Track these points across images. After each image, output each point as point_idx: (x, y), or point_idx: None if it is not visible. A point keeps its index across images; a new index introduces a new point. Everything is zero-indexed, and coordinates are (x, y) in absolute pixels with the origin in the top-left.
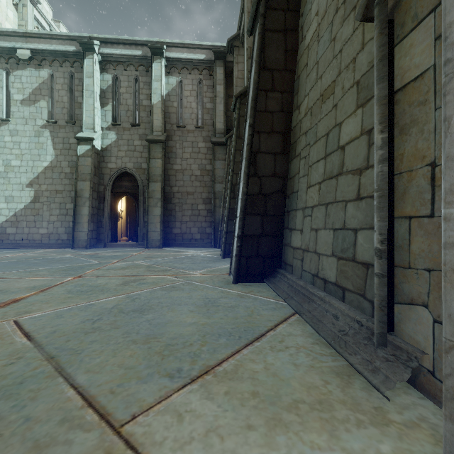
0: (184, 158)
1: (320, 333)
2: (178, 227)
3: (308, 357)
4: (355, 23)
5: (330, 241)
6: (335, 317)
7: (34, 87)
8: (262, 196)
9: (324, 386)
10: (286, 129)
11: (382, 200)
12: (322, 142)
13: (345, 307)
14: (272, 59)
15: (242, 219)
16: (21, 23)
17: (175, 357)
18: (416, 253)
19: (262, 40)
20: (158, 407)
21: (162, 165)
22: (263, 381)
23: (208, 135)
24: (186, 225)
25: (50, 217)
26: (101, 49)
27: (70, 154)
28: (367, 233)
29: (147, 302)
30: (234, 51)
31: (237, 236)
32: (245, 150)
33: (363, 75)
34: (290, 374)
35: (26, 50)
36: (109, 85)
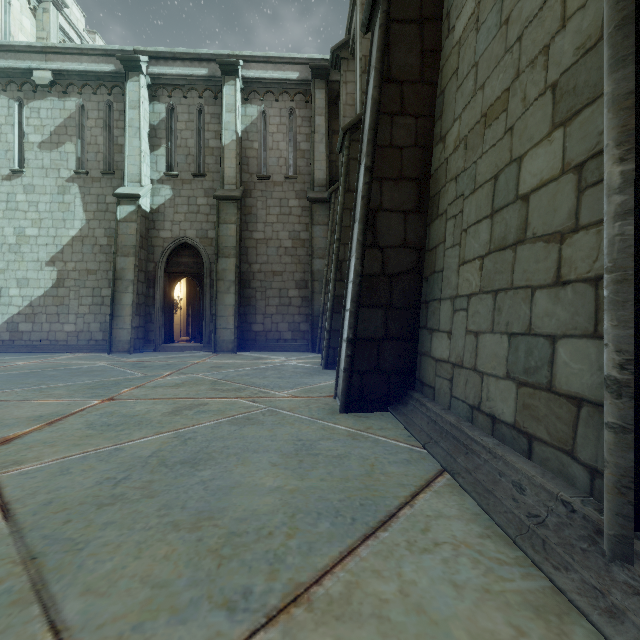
0: (269, 222)
1: (492, 515)
2: (260, 322)
3: (476, 568)
4: None
5: (502, 353)
6: (517, 487)
7: (57, 124)
8: (385, 277)
9: None
10: (423, 174)
11: (623, 288)
12: (486, 191)
13: (536, 470)
14: (400, 66)
15: (354, 314)
16: (41, 35)
17: (241, 563)
18: None
19: (386, 35)
20: None
21: (237, 233)
22: (399, 626)
23: (304, 188)
24: (271, 320)
25: (78, 308)
26: (151, 67)
27: (107, 218)
28: (577, 343)
29: (205, 446)
30: (341, 65)
31: (346, 340)
32: (358, 208)
33: (565, 71)
34: (448, 608)
35: (46, 71)
36: (162, 119)
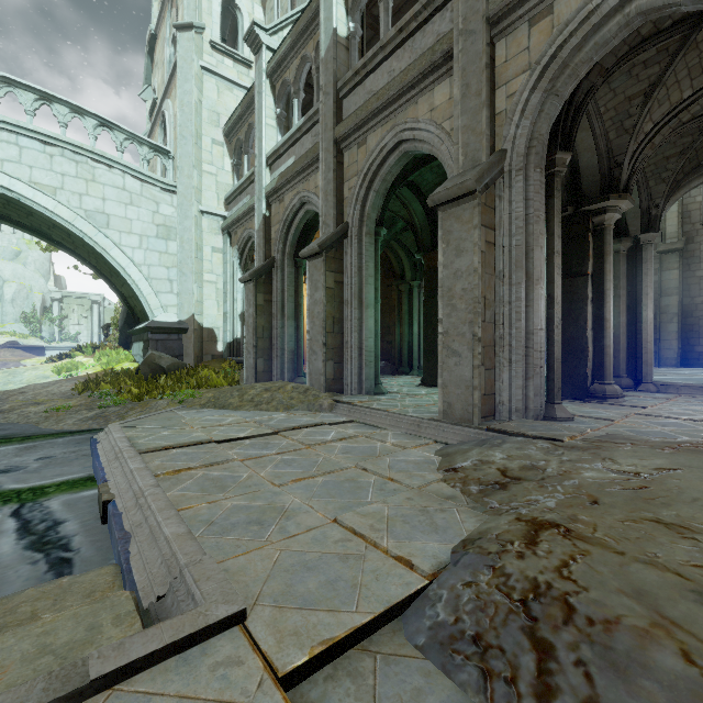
0: None
1: None
2: (702, 344)
3: None
4: None
5: None
6: None
7: None
8: None
9: None
10: None
11: None
12: None
13: None
14: None
15: None
16: None
17: None
18: None
19: None
20: None
21: (679, 276)
22: None
23: None
24: None
25: None
26: None
27: None
28: None
29: (688, 378)
30: None
31: None
32: None
33: None
34: None
35: None
36: None
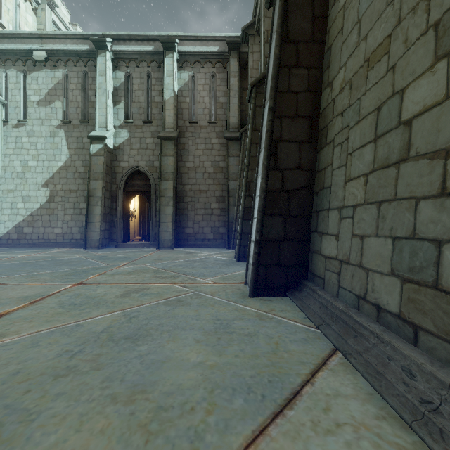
0: (197, 155)
1: (385, 397)
2: (190, 226)
3: None
4: None
5: (386, 254)
6: (407, 372)
7: (49, 88)
8: (284, 193)
9: None
10: (314, 112)
11: None
12: (369, 121)
13: (424, 358)
14: (296, 29)
15: (260, 221)
16: (40, 27)
17: (166, 440)
18: None
19: (285, 6)
20: None
21: (174, 163)
22: None
23: (222, 130)
24: (198, 225)
25: (64, 216)
26: (114, 46)
27: (84, 153)
28: None
29: (145, 324)
30: (249, 40)
31: (254, 241)
32: (263, 140)
33: (448, 10)
34: None
35: (42, 51)
36: (122, 83)
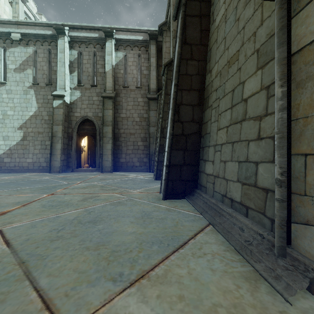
0: (128, 109)
1: (230, 242)
2: (124, 157)
3: (221, 263)
4: (255, 6)
5: (235, 170)
6: (241, 229)
7: (23, 60)
8: (183, 136)
9: (237, 291)
10: (201, 87)
11: (282, 140)
12: (229, 96)
13: (249, 222)
14: (191, 37)
15: (169, 153)
16: (15, 15)
17: (118, 263)
18: (312, 184)
19: (184, 22)
20: (102, 310)
21: (113, 114)
22: (187, 286)
23: (145, 93)
24: (129, 156)
25: (34, 150)
26: (70, 33)
27: (48, 106)
28: (266, 165)
29: (99, 215)
30: (163, 33)
31: (165, 165)
32: (171, 103)
33: (262, 44)
34: (208, 278)
35: (17, 33)
36: (75, 58)
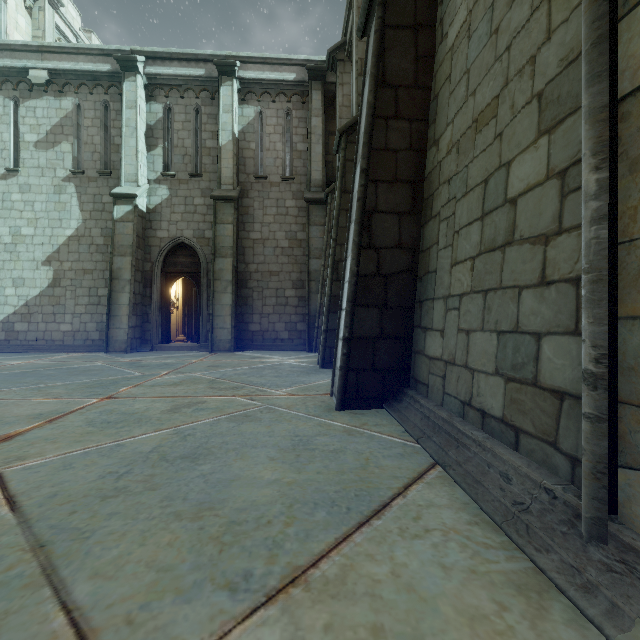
0: (266, 223)
1: (480, 504)
2: (257, 322)
3: (464, 552)
4: (533, 1)
5: (491, 350)
6: (504, 477)
7: (53, 123)
8: (380, 277)
9: (499, 616)
10: (418, 176)
11: (598, 287)
12: (476, 194)
13: (522, 461)
14: (395, 71)
15: (350, 313)
16: (37, 33)
17: (242, 549)
18: None
19: (381, 41)
20: None
21: (234, 233)
22: (391, 603)
23: (300, 189)
24: (268, 320)
25: (75, 308)
26: (148, 67)
27: (104, 218)
28: (559, 340)
29: (204, 442)
30: (337, 67)
31: (342, 339)
32: (354, 209)
33: (550, 82)
34: (436, 586)
35: (42, 70)
36: (159, 119)
